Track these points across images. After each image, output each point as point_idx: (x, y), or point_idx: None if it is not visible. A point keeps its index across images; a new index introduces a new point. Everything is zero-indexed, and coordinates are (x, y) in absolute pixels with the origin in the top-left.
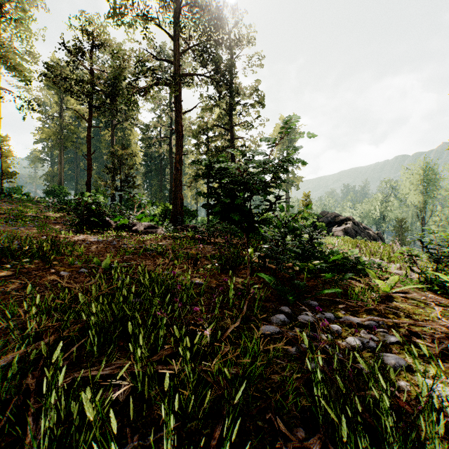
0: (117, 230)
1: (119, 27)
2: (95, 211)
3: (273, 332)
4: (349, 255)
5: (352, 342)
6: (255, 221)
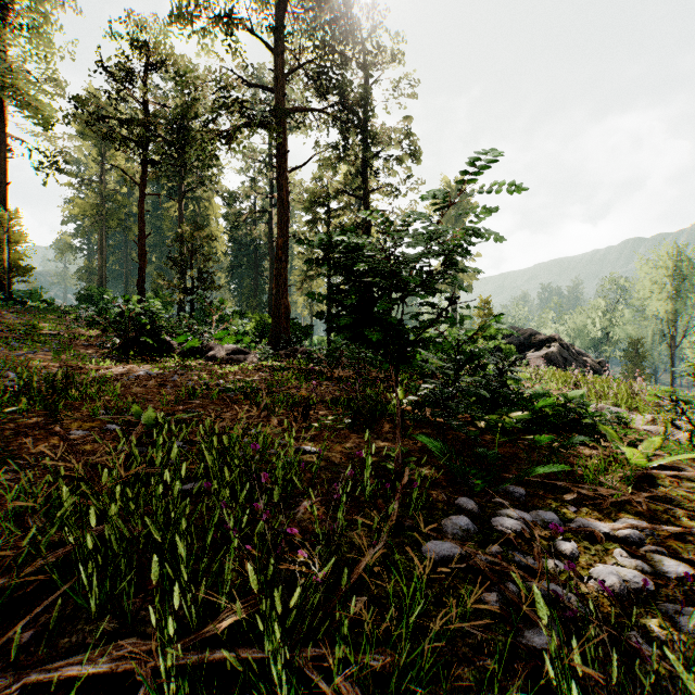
0: (183, 357)
1: (189, 36)
2: (147, 326)
3: (449, 555)
4: (568, 399)
5: (606, 578)
6: (411, 342)
